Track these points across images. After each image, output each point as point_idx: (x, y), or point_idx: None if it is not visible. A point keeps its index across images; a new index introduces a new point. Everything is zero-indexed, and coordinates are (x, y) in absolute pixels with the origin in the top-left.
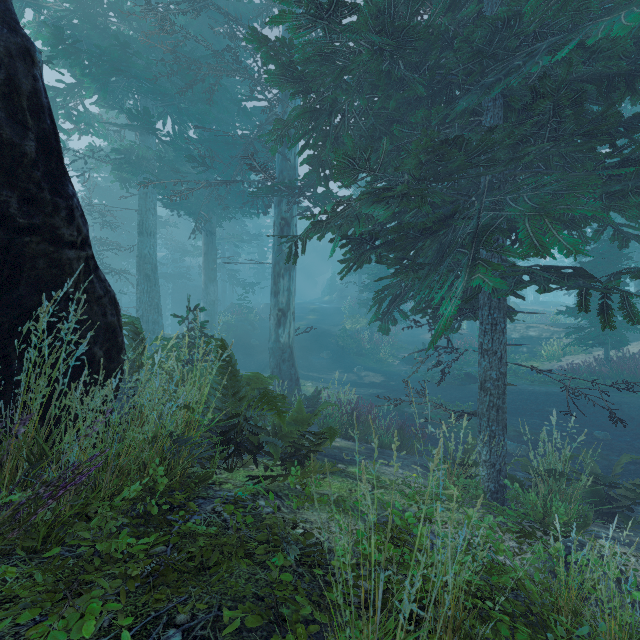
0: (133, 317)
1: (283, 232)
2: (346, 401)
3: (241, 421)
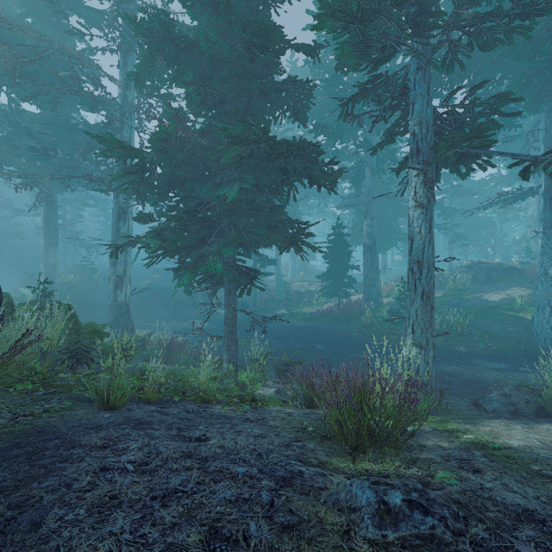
0: (6, 293)
1: (120, 218)
2: (163, 339)
3: (81, 346)
